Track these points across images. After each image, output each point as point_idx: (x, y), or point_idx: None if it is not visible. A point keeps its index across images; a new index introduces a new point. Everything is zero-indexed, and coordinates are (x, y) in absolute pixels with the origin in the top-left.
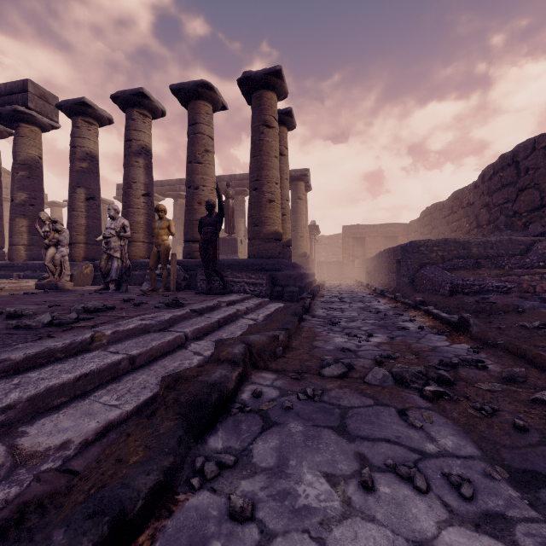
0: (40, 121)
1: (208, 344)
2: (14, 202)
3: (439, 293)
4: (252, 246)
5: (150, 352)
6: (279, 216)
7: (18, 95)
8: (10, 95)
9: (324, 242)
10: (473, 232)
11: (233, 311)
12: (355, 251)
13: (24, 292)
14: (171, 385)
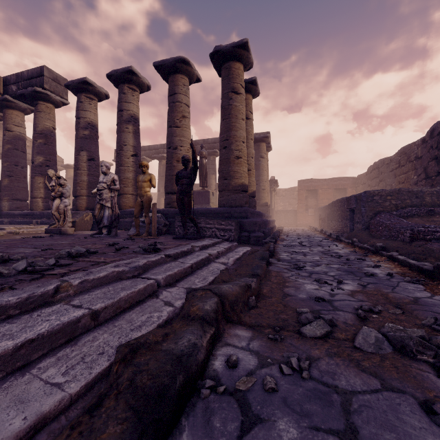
0: (53, 99)
1: (180, 291)
2: (34, 164)
3: (398, 239)
4: (222, 197)
5: (117, 304)
6: (245, 170)
7: (37, 79)
8: (31, 79)
9: (282, 194)
10: (422, 183)
11: (205, 256)
12: (308, 201)
13: (33, 236)
14: (128, 358)
